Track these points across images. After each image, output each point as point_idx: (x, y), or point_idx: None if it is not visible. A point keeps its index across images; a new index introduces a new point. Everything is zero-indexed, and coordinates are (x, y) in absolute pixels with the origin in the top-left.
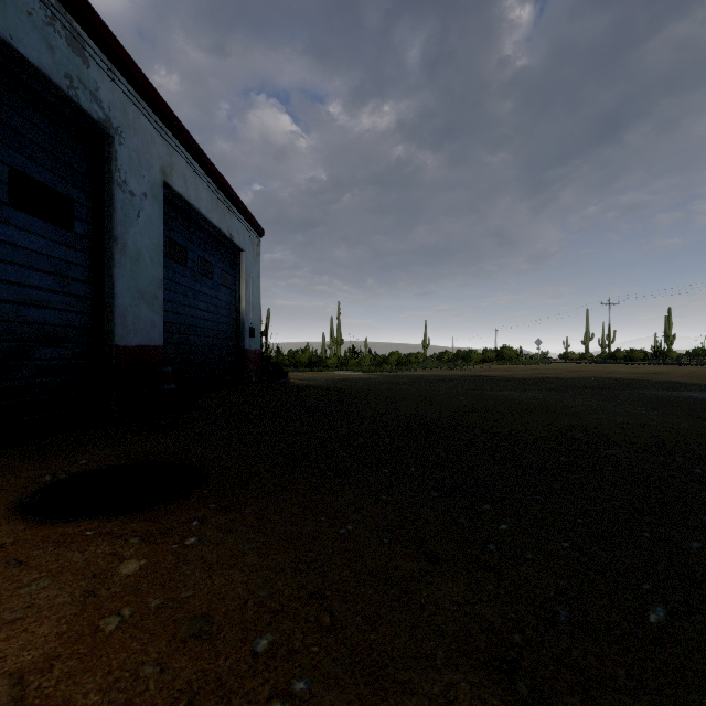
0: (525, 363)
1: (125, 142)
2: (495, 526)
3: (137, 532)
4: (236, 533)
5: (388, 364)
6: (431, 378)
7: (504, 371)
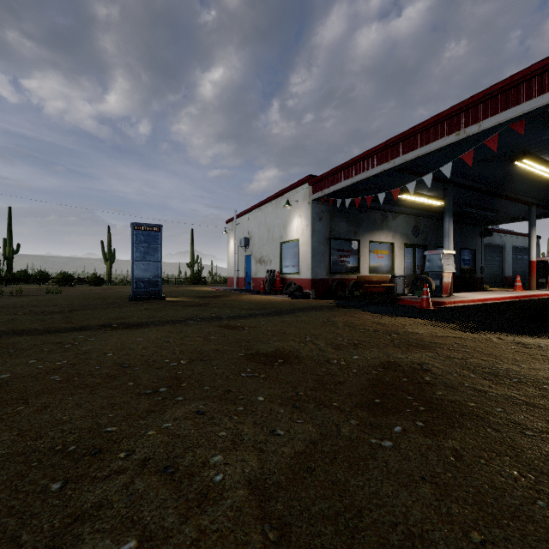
0: None
1: (506, 244)
2: None
3: None
4: None
5: None
6: None
7: None
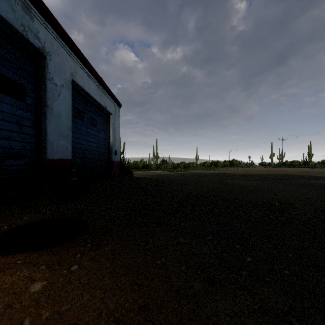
0: (243, 167)
1: (52, 59)
2: (244, 259)
3: (45, 261)
4: (100, 262)
5: (180, 167)
6: (200, 174)
7: (234, 171)
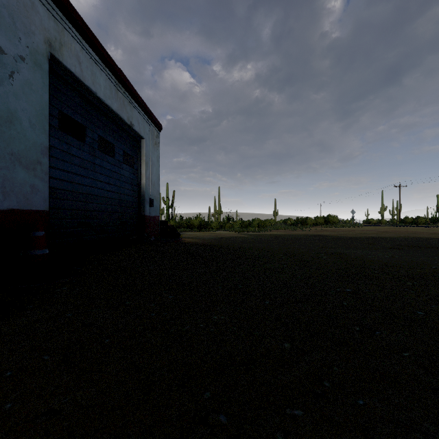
0: (345, 226)
1: None
2: None
3: None
4: None
5: (252, 226)
6: (286, 237)
7: (333, 231)
